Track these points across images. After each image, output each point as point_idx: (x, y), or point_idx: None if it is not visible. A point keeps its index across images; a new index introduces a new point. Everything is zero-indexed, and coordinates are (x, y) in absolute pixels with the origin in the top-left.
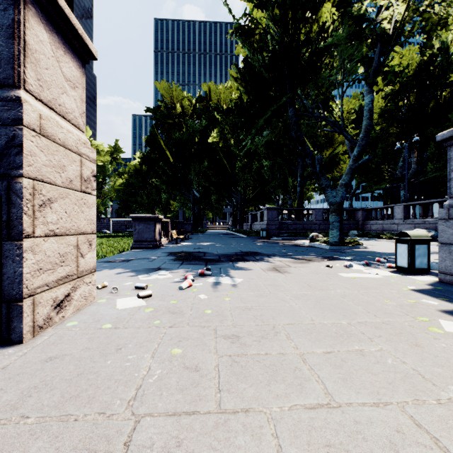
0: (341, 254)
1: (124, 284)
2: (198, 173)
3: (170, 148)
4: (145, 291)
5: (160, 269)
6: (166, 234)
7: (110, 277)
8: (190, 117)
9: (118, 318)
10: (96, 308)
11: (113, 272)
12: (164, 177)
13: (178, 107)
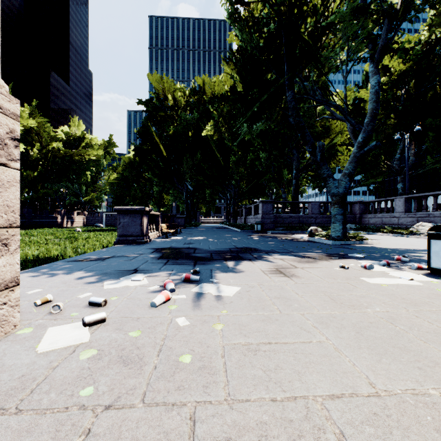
0: (349, 250)
1: (78, 297)
2: (191, 166)
3: (163, 141)
4: (95, 315)
5: (137, 271)
6: (156, 228)
7: (68, 283)
8: (183, 109)
9: (23, 377)
10: (3, 350)
11: (76, 276)
12: (157, 170)
13: (171, 100)
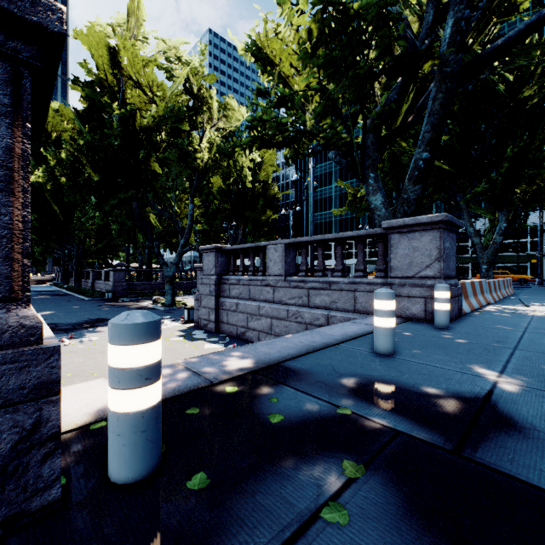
0: (168, 314)
1: None
2: None
3: None
4: None
5: None
6: None
7: None
8: None
9: None
10: None
11: None
12: None
13: None
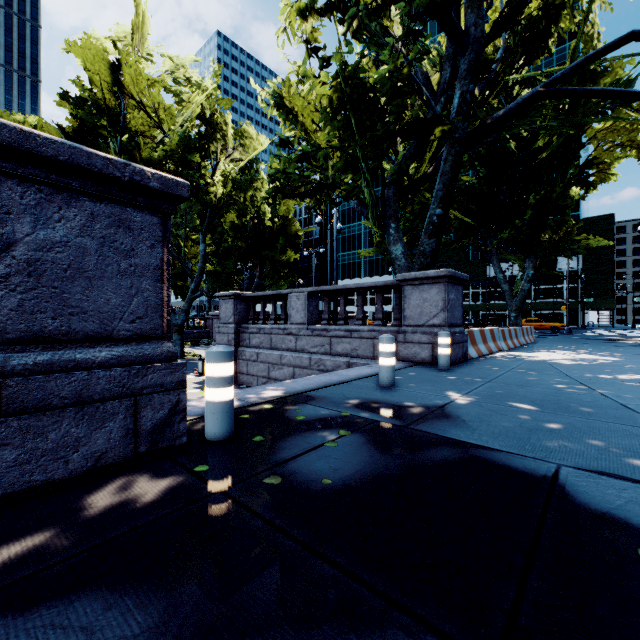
0: None
1: None
2: None
3: None
4: None
5: None
6: None
7: None
8: None
9: None
10: None
11: None
12: None
13: None
